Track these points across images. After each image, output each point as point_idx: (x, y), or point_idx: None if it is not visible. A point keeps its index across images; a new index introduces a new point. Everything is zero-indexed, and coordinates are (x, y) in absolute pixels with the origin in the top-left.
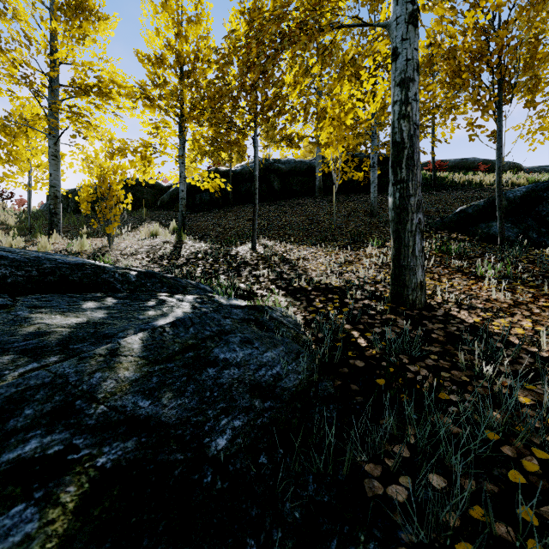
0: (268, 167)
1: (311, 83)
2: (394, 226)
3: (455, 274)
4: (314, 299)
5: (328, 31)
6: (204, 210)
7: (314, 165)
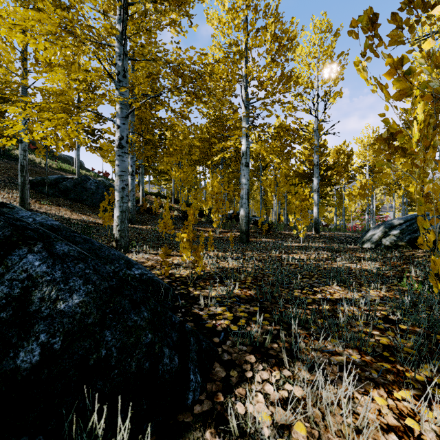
0: None
1: None
2: (21, 187)
3: (35, 202)
4: None
5: None
6: None
7: None
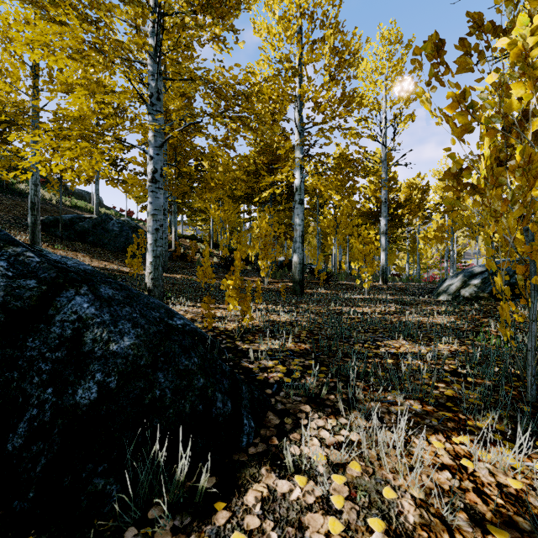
0: None
1: None
2: (32, 228)
3: (47, 247)
4: None
5: (3, 152)
6: None
7: None
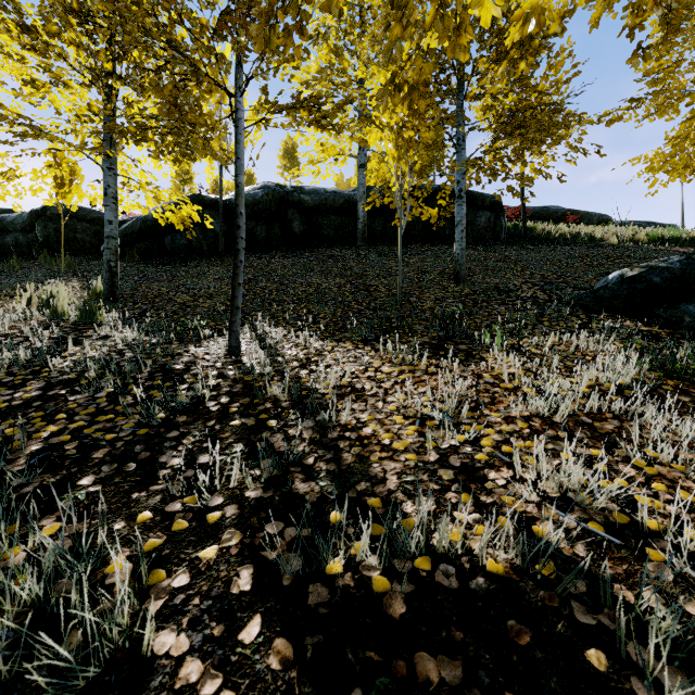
0: (283, 197)
1: None
2: None
3: None
4: None
5: None
6: (176, 261)
7: (355, 198)
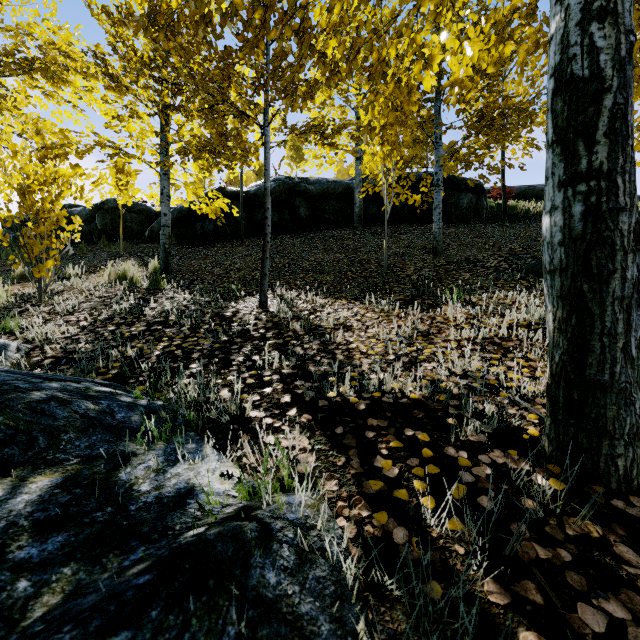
0: (292, 188)
1: (362, 1)
2: (567, 282)
3: None
4: (375, 446)
5: None
6: (206, 243)
7: (352, 186)
